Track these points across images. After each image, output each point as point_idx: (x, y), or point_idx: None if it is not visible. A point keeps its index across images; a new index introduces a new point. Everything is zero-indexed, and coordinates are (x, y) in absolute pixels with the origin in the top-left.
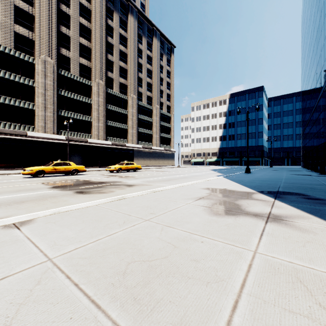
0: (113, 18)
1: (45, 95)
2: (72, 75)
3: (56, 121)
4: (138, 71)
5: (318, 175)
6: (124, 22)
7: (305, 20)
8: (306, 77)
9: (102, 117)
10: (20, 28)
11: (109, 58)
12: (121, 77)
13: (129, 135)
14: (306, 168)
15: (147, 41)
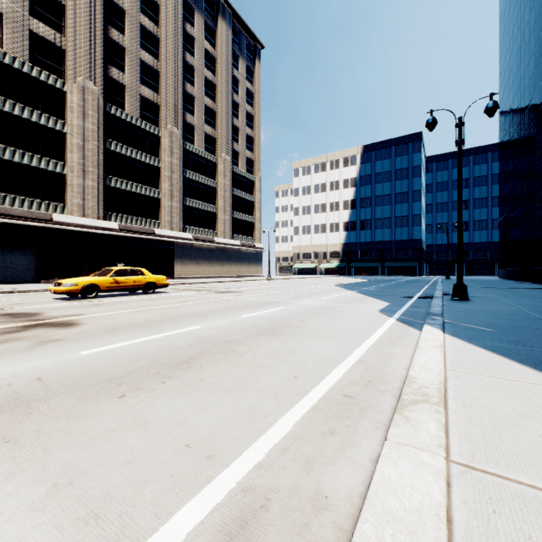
0: None
1: None
2: (6, 55)
3: None
4: (184, 79)
5: None
6: None
7: None
8: (534, 91)
9: (95, 167)
10: None
11: (113, 37)
12: (146, 85)
13: (164, 212)
14: (534, 281)
15: (206, 23)
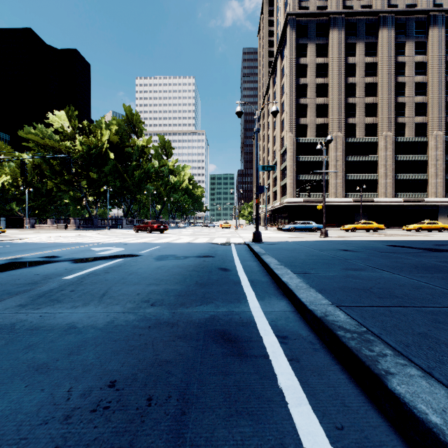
0: (404, 51)
1: (336, 166)
2: (357, 139)
3: (344, 186)
4: (446, 94)
5: None
6: (421, 43)
7: None
8: None
9: (390, 172)
10: (319, 119)
11: (399, 101)
12: (417, 115)
13: (430, 187)
14: None
15: None
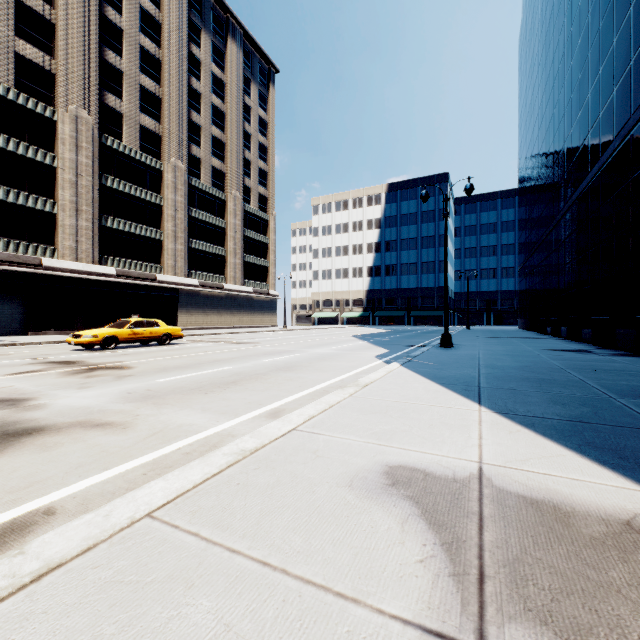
0: None
1: None
2: None
3: None
4: (190, 106)
5: (612, 353)
6: None
7: (534, 39)
8: (538, 150)
9: (89, 206)
10: None
11: (110, 60)
12: (146, 113)
13: (167, 255)
14: (538, 331)
15: (214, 44)
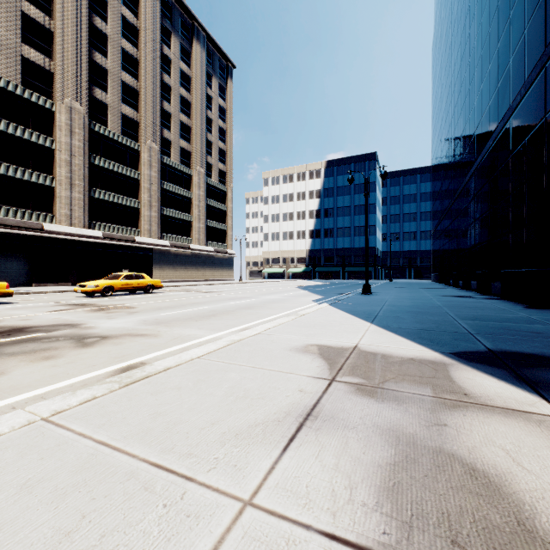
0: None
1: None
2: (1, 79)
3: None
4: (162, 97)
5: (485, 298)
6: None
7: (442, 48)
8: (445, 138)
9: (81, 181)
10: None
11: (97, 60)
12: (126, 103)
13: (143, 221)
14: (445, 283)
15: (182, 45)
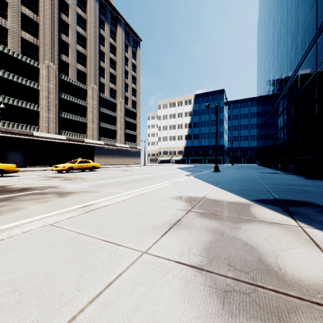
0: None
1: None
2: (10, 50)
3: None
4: (99, 59)
5: (284, 173)
6: (83, 1)
7: (262, 28)
8: (264, 81)
9: (54, 107)
10: None
11: (63, 38)
12: (79, 63)
13: (89, 130)
14: (264, 166)
15: (111, 28)
